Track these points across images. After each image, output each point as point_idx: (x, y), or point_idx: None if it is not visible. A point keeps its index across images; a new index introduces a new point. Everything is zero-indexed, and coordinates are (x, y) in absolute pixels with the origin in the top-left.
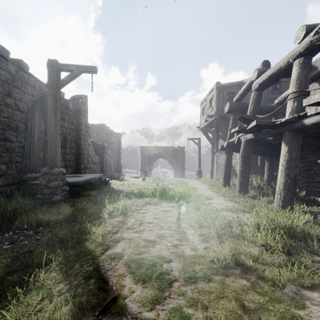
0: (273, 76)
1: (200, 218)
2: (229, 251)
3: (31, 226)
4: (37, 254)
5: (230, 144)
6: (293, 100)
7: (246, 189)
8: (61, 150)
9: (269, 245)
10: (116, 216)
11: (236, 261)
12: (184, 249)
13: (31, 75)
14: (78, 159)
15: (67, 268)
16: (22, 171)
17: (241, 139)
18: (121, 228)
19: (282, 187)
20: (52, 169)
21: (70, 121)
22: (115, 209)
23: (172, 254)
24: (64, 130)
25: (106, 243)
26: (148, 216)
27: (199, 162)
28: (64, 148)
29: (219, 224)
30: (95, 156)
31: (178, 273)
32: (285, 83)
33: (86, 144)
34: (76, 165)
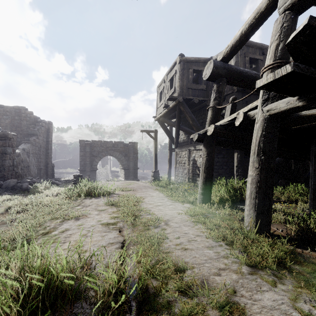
0: None
1: None
2: None
3: None
4: None
5: (219, 130)
6: None
7: (270, 220)
8: None
9: None
10: None
11: None
12: None
13: None
14: None
15: None
16: None
17: (254, 116)
18: None
19: None
20: None
21: None
22: None
23: None
24: None
25: None
26: None
27: (156, 160)
28: None
29: None
30: None
31: None
32: (262, 62)
33: None
34: None
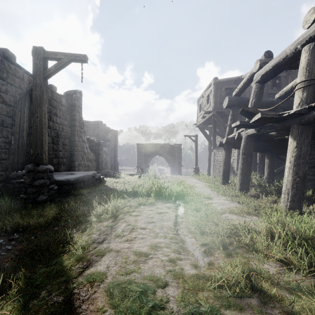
0: (278, 66)
1: (200, 222)
2: (241, 271)
3: (6, 231)
4: (2, 271)
5: (229, 140)
6: (302, 90)
7: (247, 187)
8: (53, 146)
9: (290, 260)
10: (105, 219)
11: (252, 286)
12: (183, 266)
13: (18, 66)
14: (72, 156)
15: (26, 300)
16: (9, 169)
17: (242, 135)
18: (109, 235)
19: (290, 186)
20: (38, 166)
21: (63, 117)
22: (105, 210)
23: (168, 273)
24: (56, 125)
25: (87, 258)
26: (141, 219)
27: (196, 159)
28: (56, 145)
29: (223, 231)
30: (90, 153)
31: (176, 306)
32: (285, 78)
33: (81, 140)
34: (70, 162)
